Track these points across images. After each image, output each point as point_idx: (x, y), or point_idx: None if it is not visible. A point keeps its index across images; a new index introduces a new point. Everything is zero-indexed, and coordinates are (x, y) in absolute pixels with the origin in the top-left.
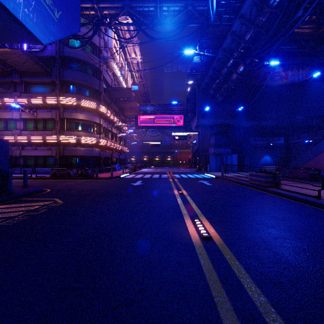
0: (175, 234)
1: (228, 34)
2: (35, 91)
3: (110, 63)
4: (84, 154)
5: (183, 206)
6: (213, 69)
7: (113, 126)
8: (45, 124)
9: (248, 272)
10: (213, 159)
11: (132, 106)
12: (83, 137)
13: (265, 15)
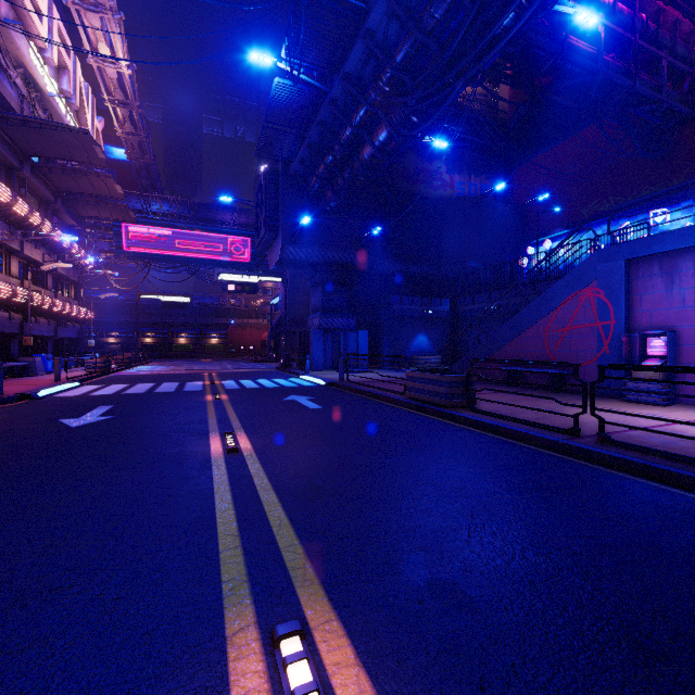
0: None
1: (357, 37)
2: None
3: (9, 38)
4: None
5: (230, 526)
6: (321, 124)
7: (24, 238)
8: None
9: None
10: (318, 340)
11: (100, 191)
12: None
13: (441, 4)
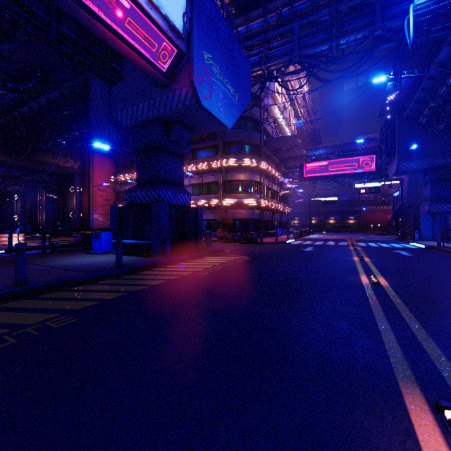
0: (349, 280)
1: (442, 45)
2: (200, 157)
3: (271, 110)
4: (245, 217)
5: (360, 268)
6: (423, 90)
7: (274, 183)
8: (209, 188)
9: (399, 296)
10: (427, 221)
11: (296, 154)
12: (245, 199)
13: None
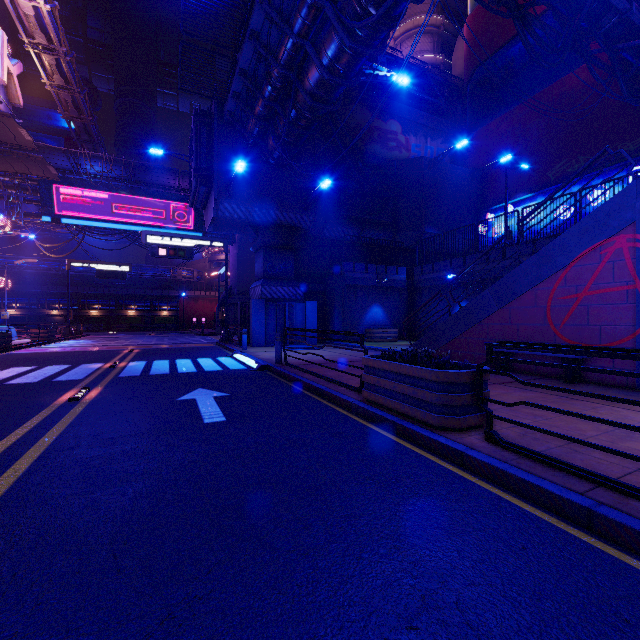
0: None
1: None
2: None
3: None
4: None
5: None
6: (254, 36)
7: None
8: None
9: None
10: (259, 312)
11: (3, 137)
12: None
13: None
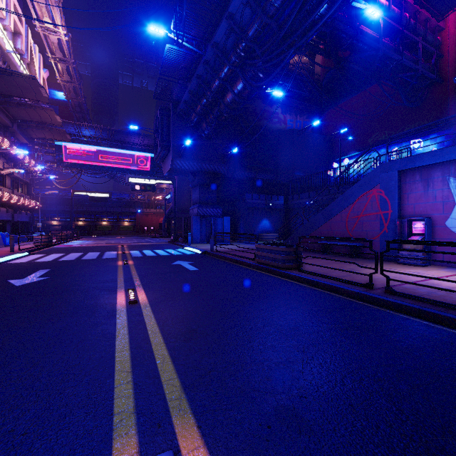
0: None
1: (222, 18)
2: None
3: None
4: None
5: (125, 363)
6: (198, 77)
7: None
8: None
9: None
10: (197, 223)
11: (45, 120)
12: None
13: None
